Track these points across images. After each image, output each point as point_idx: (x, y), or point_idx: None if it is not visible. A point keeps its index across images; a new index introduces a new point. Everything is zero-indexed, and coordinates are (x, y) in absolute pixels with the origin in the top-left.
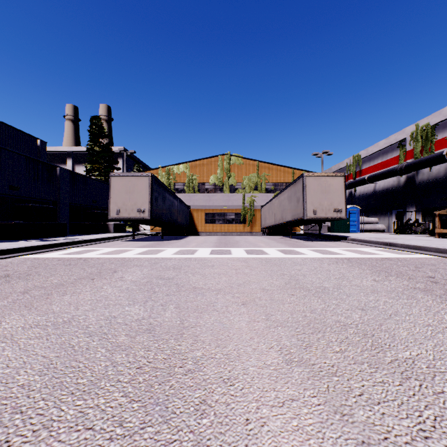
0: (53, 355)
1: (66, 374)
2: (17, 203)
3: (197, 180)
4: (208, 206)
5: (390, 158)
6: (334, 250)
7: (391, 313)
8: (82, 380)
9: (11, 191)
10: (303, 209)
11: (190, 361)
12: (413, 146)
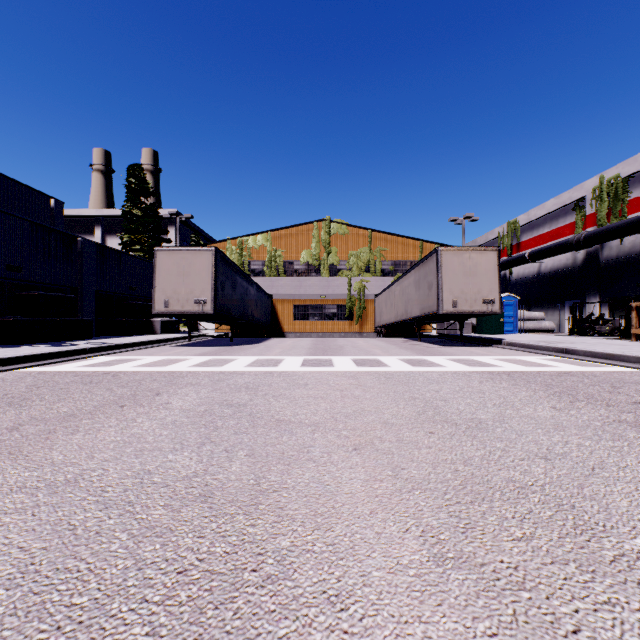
0: (38, 546)
1: (54, 584)
2: (18, 291)
3: (282, 257)
4: (298, 295)
5: (561, 226)
6: (485, 360)
7: (593, 465)
8: (79, 598)
9: (9, 273)
10: (437, 299)
11: (270, 558)
12: (596, 208)
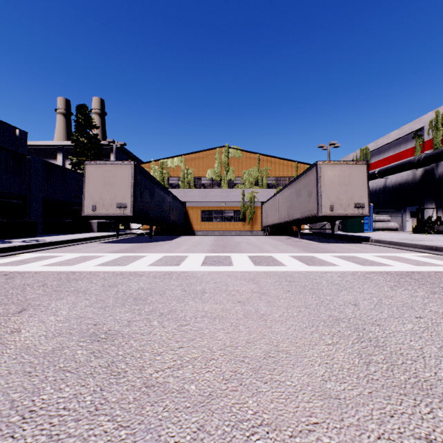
0: None
1: None
2: None
3: (193, 175)
4: (205, 203)
5: (403, 150)
6: (369, 257)
7: None
8: None
9: None
10: (317, 204)
11: None
12: (432, 135)
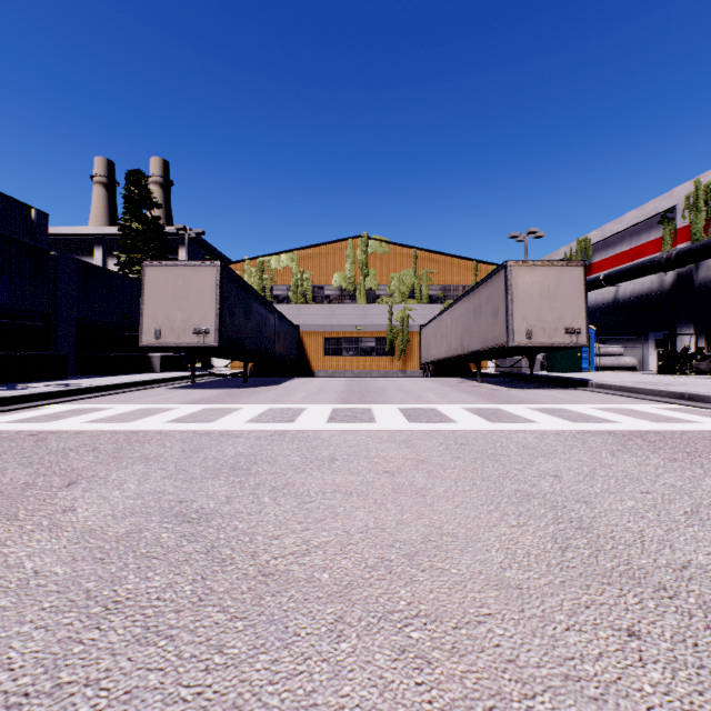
0: None
1: None
2: None
3: (310, 281)
4: (330, 326)
5: (644, 243)
6: (585, 410)
7: None
8: None
9: None
10: (507, 328)
11: None
12: (690, 219)
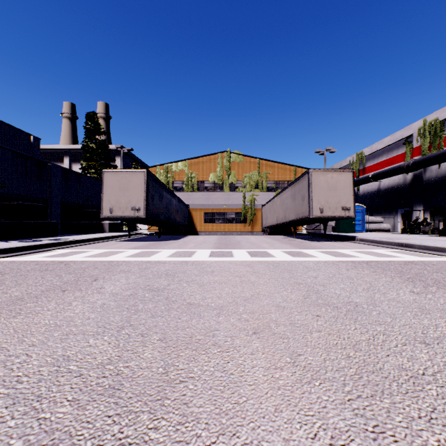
0: None
1: None
2: (2, 201)
3: (196, 178)
4: (207, 205)
5: (395, 156)
6: (346, 252)
7: None
8: None
9: None
10: (309, 207)
11: None
12: (421, 142)
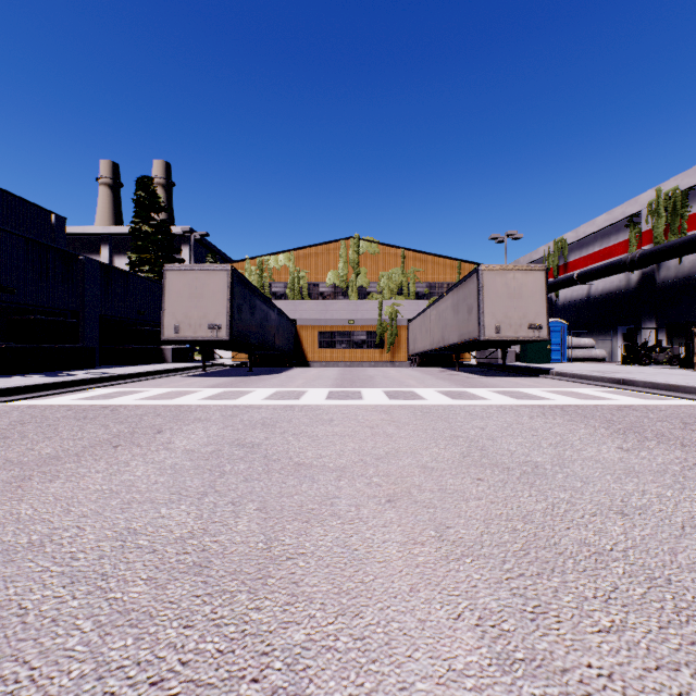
0: None
1: None
2: (11, 315)
3: (306, 279)
4: (324, 320)
5: (613, 244)
6: (534, 392)
7: (682, 522)
8: None
9: (2, 295)
10: (478, 324)
11: (278, 660)
12: (652, 224)
